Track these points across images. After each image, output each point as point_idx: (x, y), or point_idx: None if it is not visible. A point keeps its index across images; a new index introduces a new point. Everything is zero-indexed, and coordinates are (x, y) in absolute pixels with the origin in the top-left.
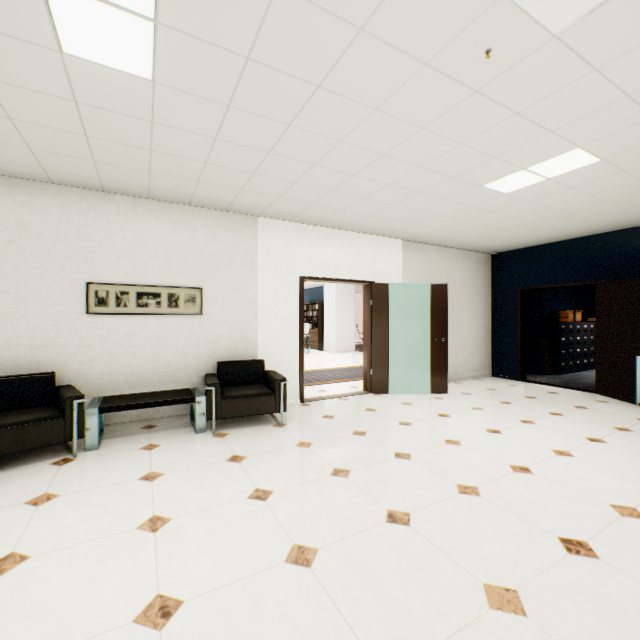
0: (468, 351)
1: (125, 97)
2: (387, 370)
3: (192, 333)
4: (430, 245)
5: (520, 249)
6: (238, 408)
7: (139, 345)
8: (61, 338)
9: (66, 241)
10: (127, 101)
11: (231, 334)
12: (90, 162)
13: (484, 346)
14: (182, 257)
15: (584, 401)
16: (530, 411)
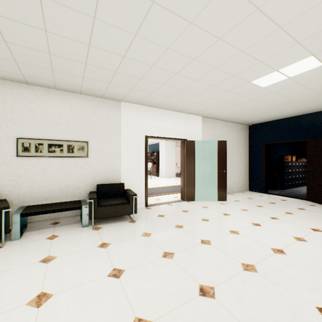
0: (236, 177)
1: (23, 9)
2: (194, 188)
3: (82, 168)
4: (216, 120)
5: (264, 122)
6: (108, 212)
7: (49, 175)
8: (0, 171)
9: (3, 112)
10: (25, 12)
11: (105, 168)
12: (13, 62)
13: (245, 174)
14: (76, 123)
15: (302, 205)
16: (274, 211)
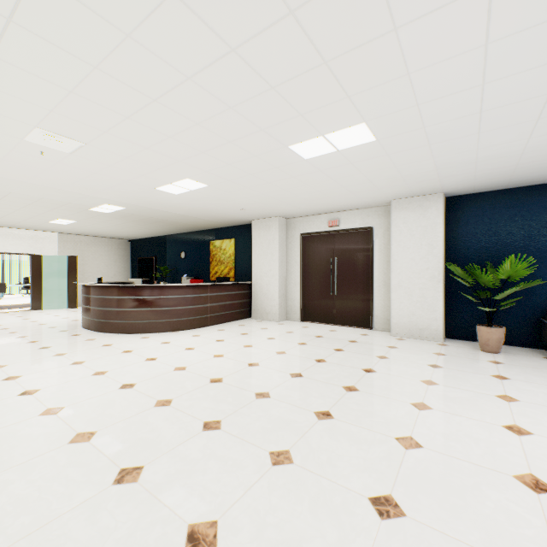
0: None
1: None
2: (42, 298)
3: None
4: (81, 235)
5: (139, 239)
6: None
7: None
8: None
9: None
10: None
11: None
12: None
13: None
14: None
15: None
16: None
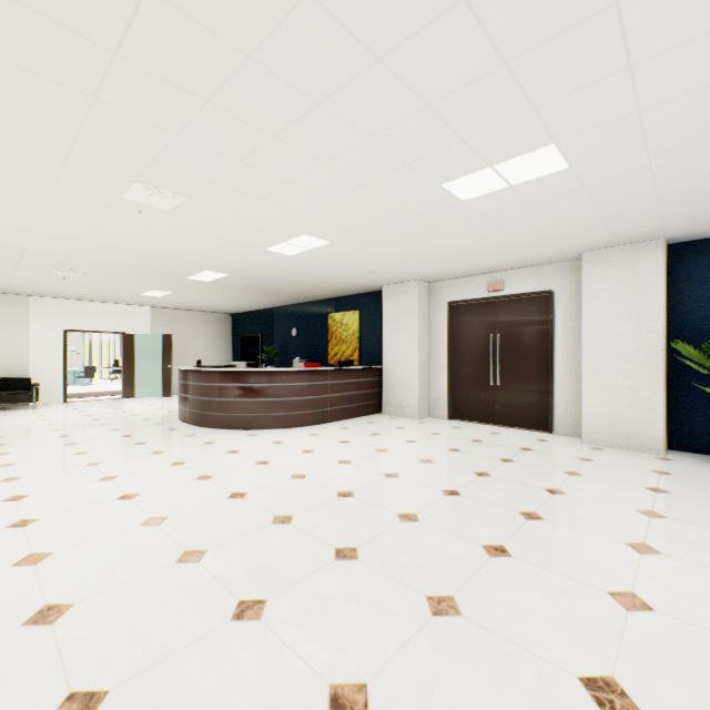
0: None
1: None
2: (134, 384)
3: None
4: (176, 309)
5: (241, 313)
6: (5, 400)
7: None
8: None
9: None
10: None
11: (10, 363)
12: None
13: None
14: None
15: None
16: None
